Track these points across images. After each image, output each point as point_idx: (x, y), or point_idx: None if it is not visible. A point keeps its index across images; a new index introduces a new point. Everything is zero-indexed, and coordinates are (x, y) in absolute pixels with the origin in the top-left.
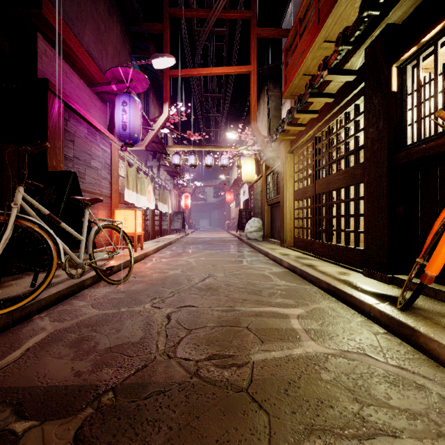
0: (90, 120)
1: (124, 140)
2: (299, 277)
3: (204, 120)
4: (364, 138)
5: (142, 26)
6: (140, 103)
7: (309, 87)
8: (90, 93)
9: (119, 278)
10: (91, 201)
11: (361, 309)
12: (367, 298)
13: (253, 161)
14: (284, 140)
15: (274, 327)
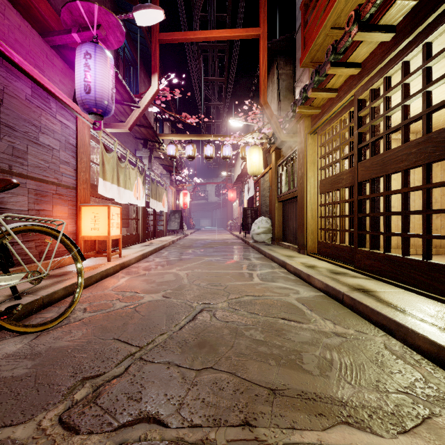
0: (35, 75)
1: (88, 108)
2: (348, 310)
3: (204, 109)
4: None
5: None
6: (111, 59)
7: (354, 20)
8: (43, 45)
9: (58, 312)
10: None
11: None
12: None
13: (260, 151)
14: (303, 118)
15: None
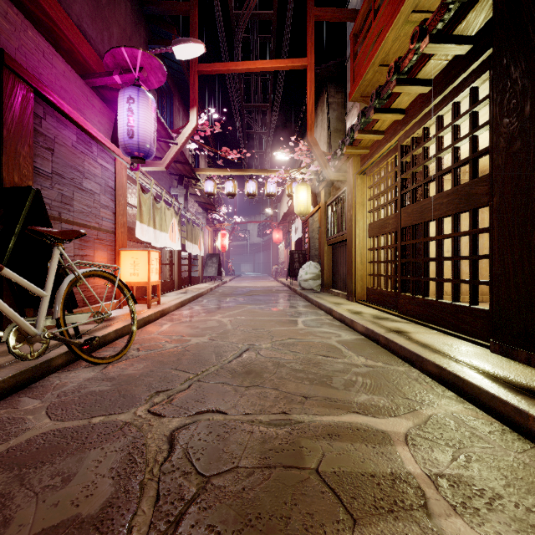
0: (80, 122)
1: (130, 153)
2: (383, 349)
3: (245, 138)
4: (493, 135)
5: (161, 5)
6: (153, 101)
7: (394, 72)
8: (84, 87)
9: (115, 351)
10: (64, 235)
11: (518, 425)
12: (528, 404)
13: (309, 188)
14: (352, 157)
15: (368, 469)
